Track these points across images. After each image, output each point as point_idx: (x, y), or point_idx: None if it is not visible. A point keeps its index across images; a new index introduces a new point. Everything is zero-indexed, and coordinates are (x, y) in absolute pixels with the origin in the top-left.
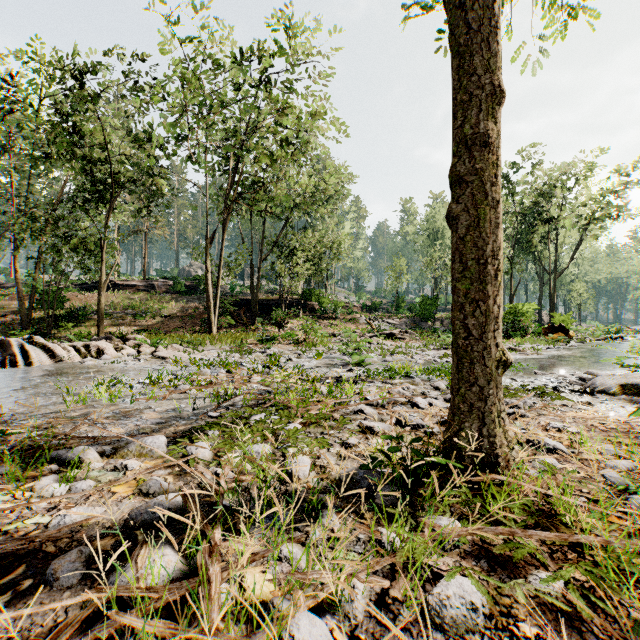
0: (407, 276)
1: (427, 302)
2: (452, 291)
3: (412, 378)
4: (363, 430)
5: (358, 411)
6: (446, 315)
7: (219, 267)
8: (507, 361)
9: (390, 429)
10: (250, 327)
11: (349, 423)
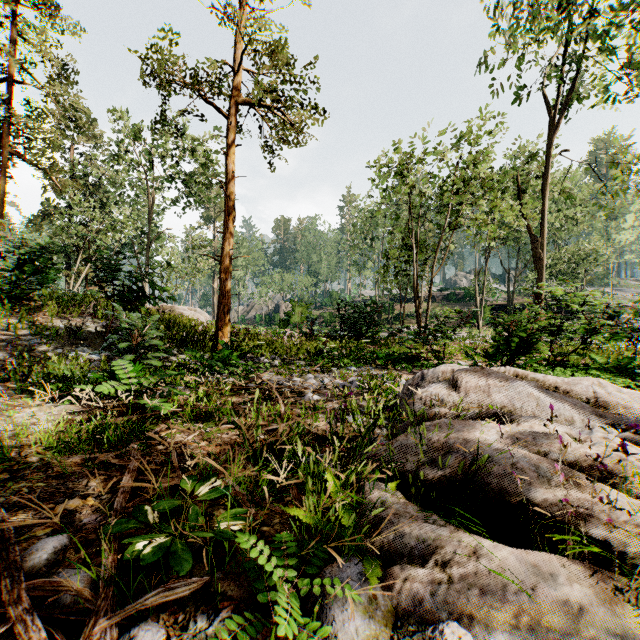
0: None
1: None
2: None
3: None
4: None
5: None
6: None
7: (483, 288)
8: None
9: None
10: None
11: None
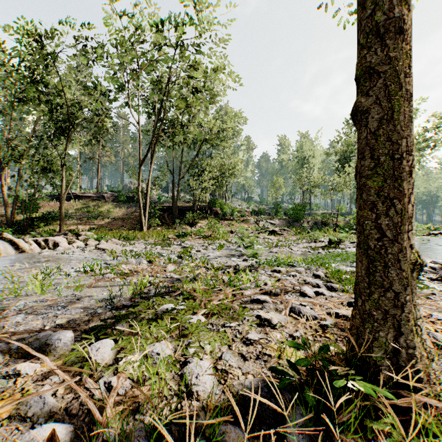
0: (283, 189)
1: (298, 208)
2: (360, 189)
3: (295, 267)
4: (261, 322)
5: (255, 300)
6: (311, 217)
7: (148, 182)
8: (422, 264)
9: (286, 321)
10: (171, 226)
11: (248, 315)
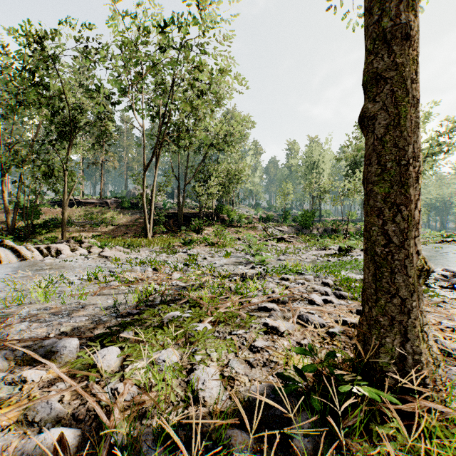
0: (292, 195)
1: (307, 215)
2: (367, 195)
3: (303, 274)
4: (269, 330)
5: (262, 308)
6: (321, 224)
7: (153, 188)
8: (429, 270)
9: (293, 328)
10: (177, 233)
11: (255, 323)
